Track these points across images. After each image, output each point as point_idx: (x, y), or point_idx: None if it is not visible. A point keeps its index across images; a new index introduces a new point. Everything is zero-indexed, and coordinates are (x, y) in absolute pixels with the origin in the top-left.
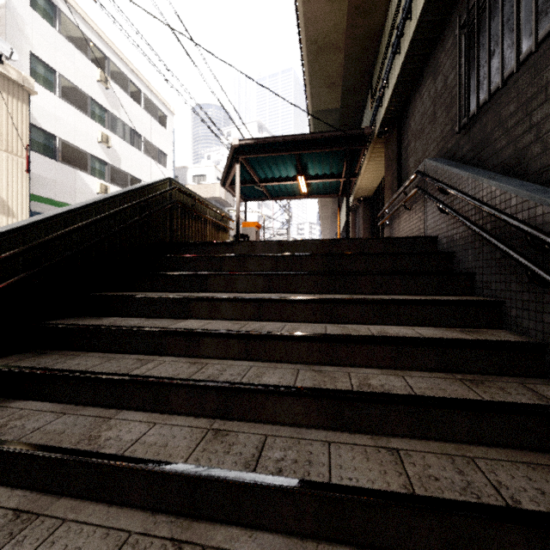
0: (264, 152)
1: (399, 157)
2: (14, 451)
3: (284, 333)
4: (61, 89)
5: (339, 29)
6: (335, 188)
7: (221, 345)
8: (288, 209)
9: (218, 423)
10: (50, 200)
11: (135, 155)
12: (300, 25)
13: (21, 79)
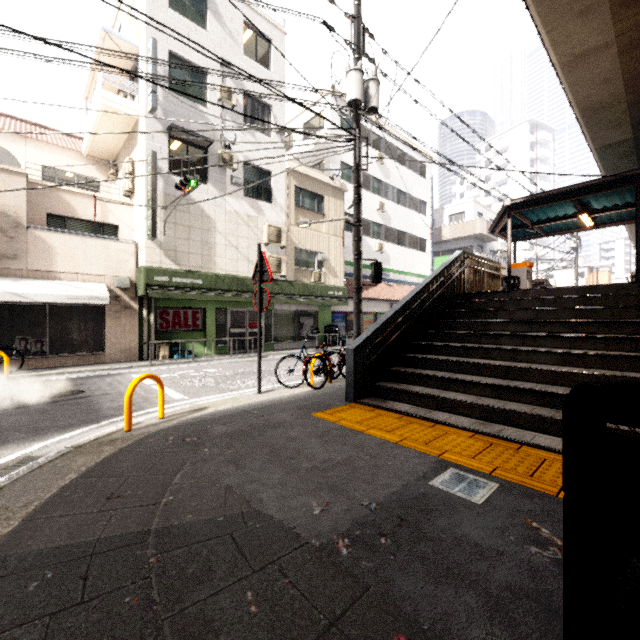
0: (536, 205)
1: None
2: (445, 360)
3: (543, 334)
4: None
5: (615, 94)
6: None
7: (510, 340)
8: (574, 234)
9: (512, 362)
10: (349, 262)
11: (400, 211)
12: (571, 104)
13: (340, 185)
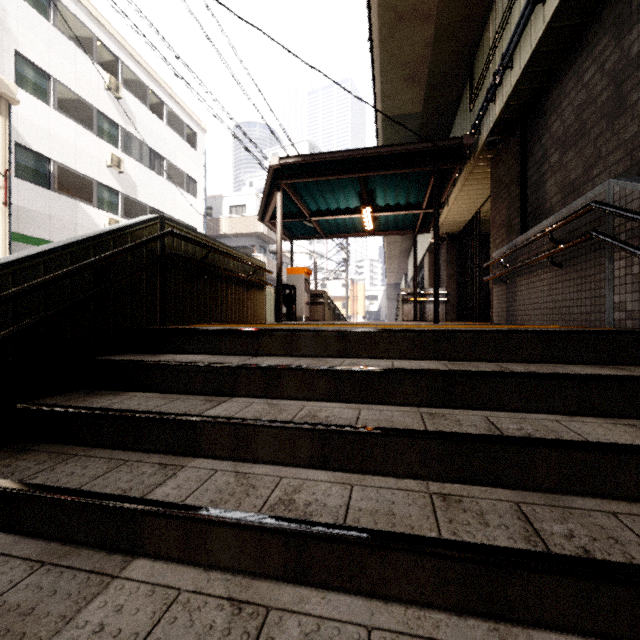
0: (315, 175)
1: (523, 179)
2: None
3: None
4: (57, 99)
5: None
6: (411, 222)
7: None
8: (346, 246)
9: None
10: (42, 241)
11: (156, 181)
12: None
13: None
